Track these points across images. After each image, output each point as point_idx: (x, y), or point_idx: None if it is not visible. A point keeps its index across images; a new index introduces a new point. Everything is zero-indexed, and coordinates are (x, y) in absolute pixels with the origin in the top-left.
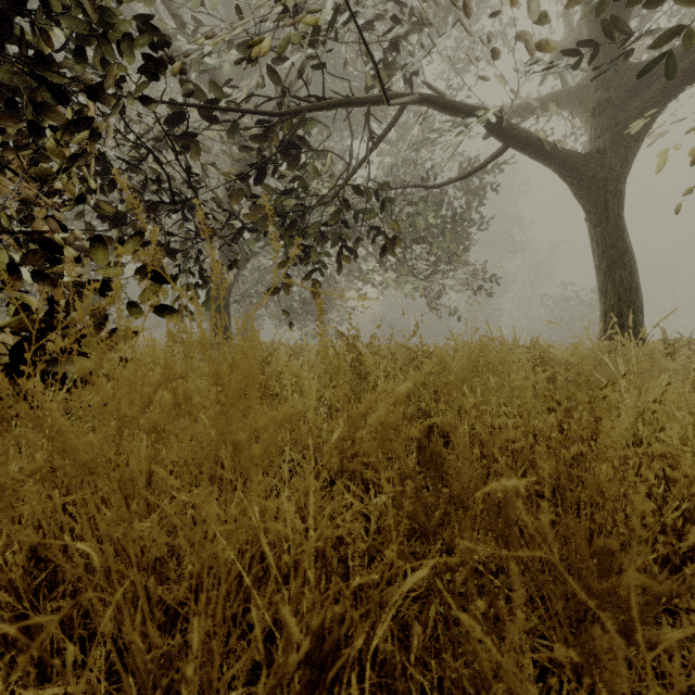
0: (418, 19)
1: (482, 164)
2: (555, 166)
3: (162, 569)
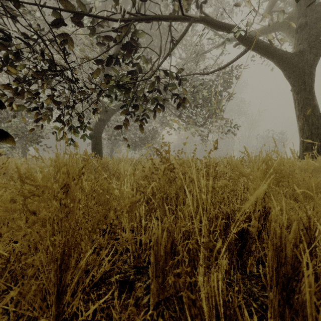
0: None
1: (235, 60)
2: (276, 60)
3: None
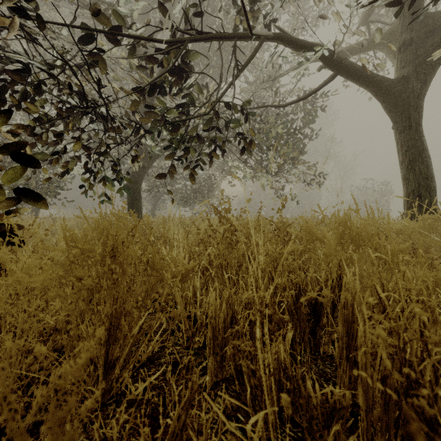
0: None
1: (318, 88)
2: (372, 88)
3: None
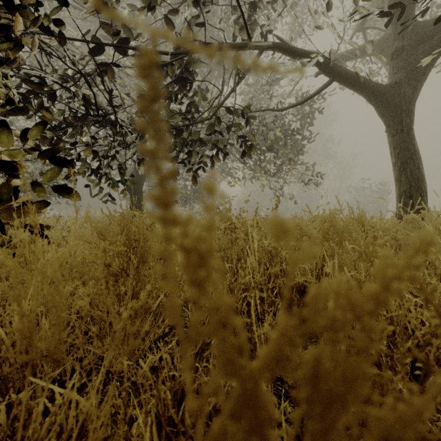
0: None
1: (314, 93)
2: (365, 94)
3: None
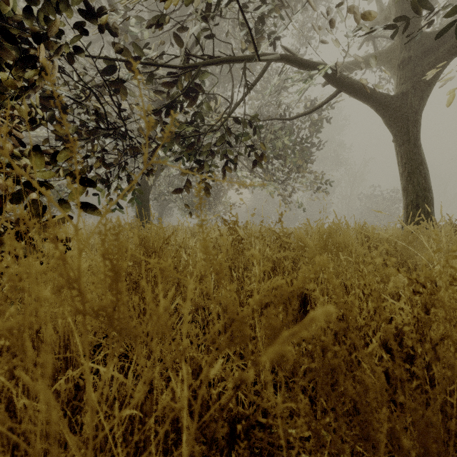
0: (278, 1)
1: (322, 103)
2: (372, 104)
3: (60, 437)
